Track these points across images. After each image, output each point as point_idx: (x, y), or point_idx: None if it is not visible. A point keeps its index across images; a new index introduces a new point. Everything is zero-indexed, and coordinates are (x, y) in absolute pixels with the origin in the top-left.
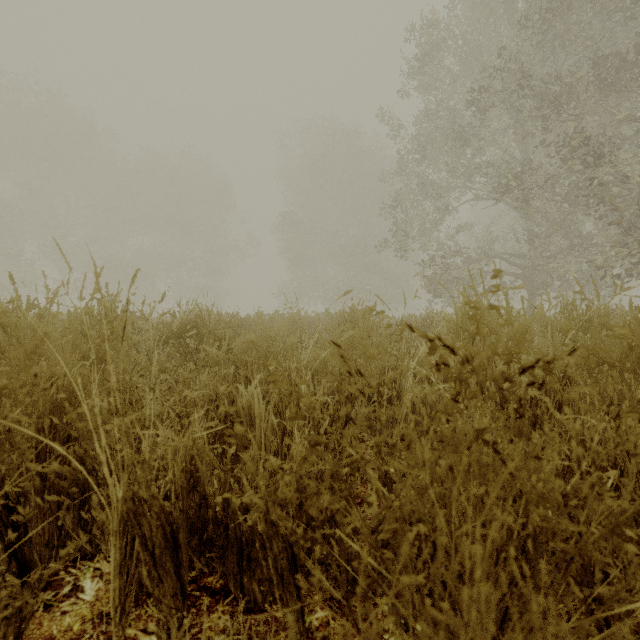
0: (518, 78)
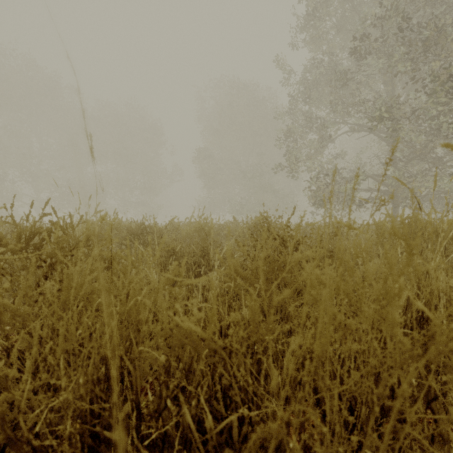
0: (397, 20)
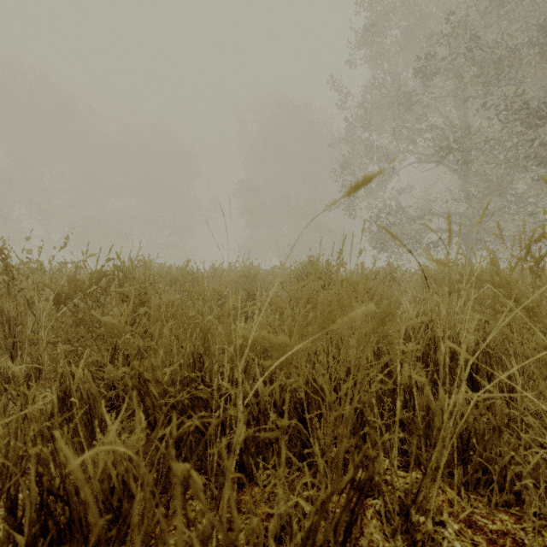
0: (466, 40)
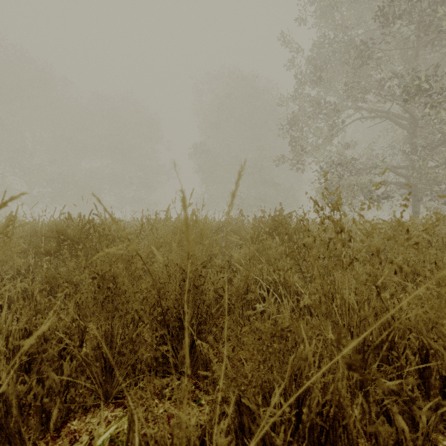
0: None
